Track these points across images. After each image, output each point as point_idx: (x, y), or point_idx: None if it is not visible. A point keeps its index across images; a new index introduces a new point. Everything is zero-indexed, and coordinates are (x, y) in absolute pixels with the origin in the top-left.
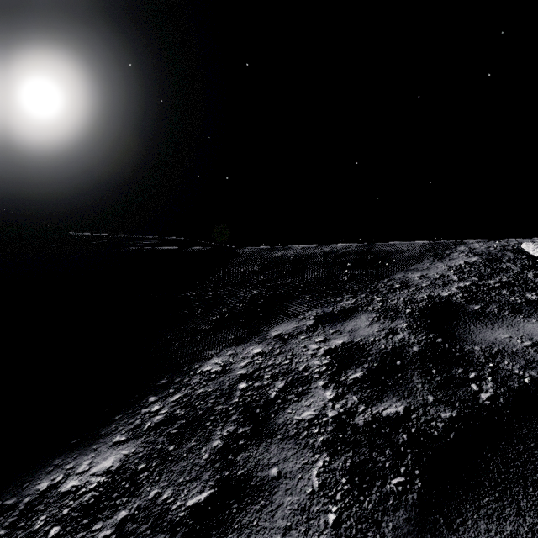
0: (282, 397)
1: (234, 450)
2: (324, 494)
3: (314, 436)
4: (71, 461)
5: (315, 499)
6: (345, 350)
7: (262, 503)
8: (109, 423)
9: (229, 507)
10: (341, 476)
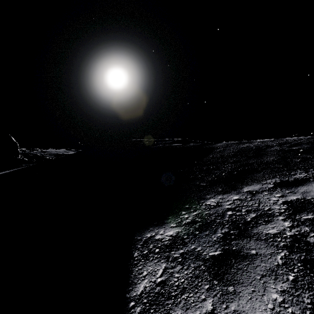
0: (255, 221)
1: (229, 239)
2: (285, 267)
3: (277, 242)
4: (156, 229)
5: (280, 268)
6: (298, 202)
7: (248, 262)
8: (167, 219)
9: (230, 260)
10: (297, 262)
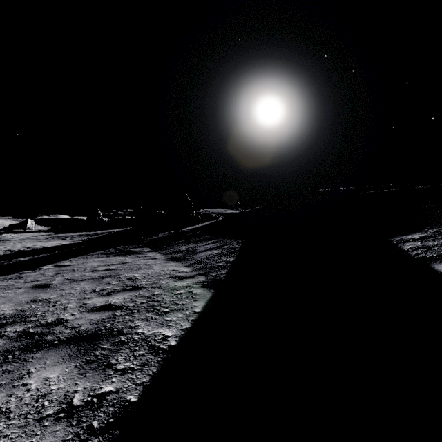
0: None
1: None
2: None
3: None
4: (404, 236)
5: None
6: None
7: None
8: (411, 233)
9: None
10: None
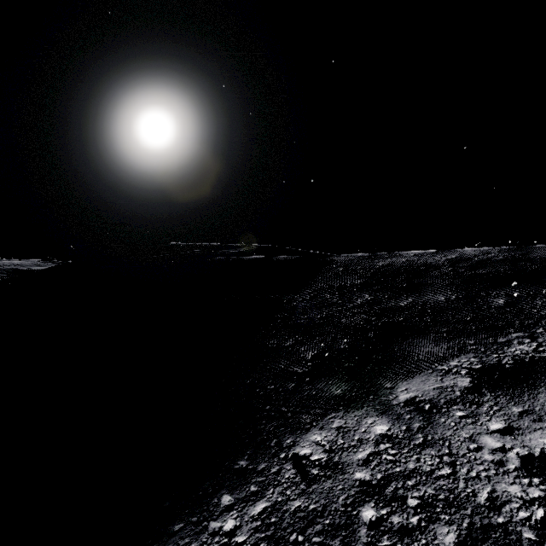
0: None
1: None
2: None
3: None
4: None
5: None
6: None
7: None
8: (165, 537)
9: None
10: None
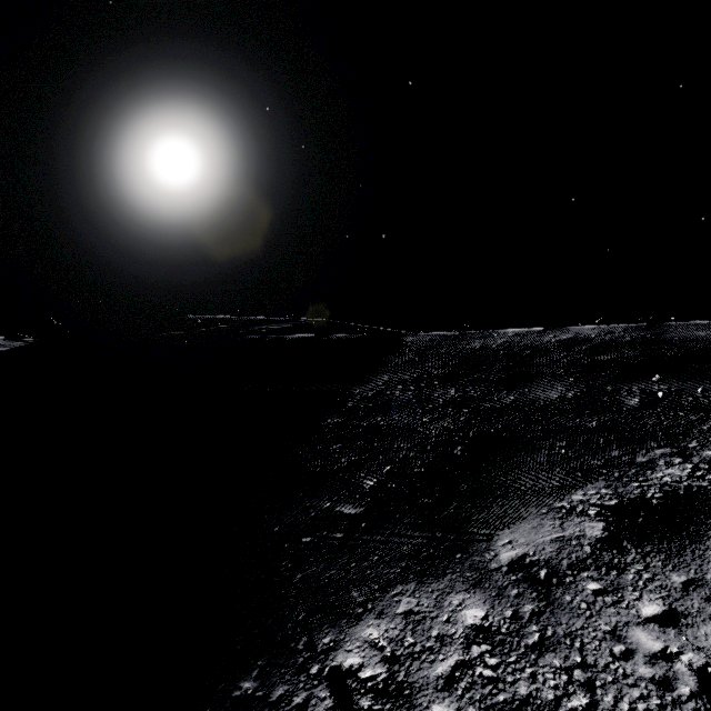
0: None
1: None
2: None
3: None
4: None
5: None
6: None
7: None
8: None
9: None
10: None
